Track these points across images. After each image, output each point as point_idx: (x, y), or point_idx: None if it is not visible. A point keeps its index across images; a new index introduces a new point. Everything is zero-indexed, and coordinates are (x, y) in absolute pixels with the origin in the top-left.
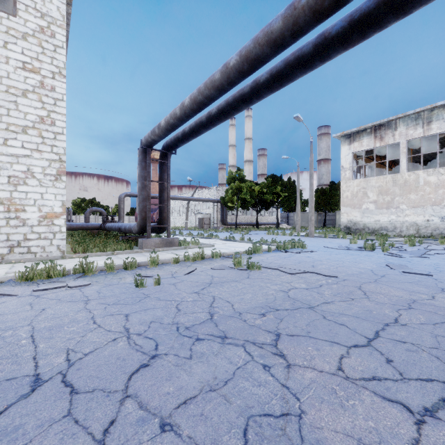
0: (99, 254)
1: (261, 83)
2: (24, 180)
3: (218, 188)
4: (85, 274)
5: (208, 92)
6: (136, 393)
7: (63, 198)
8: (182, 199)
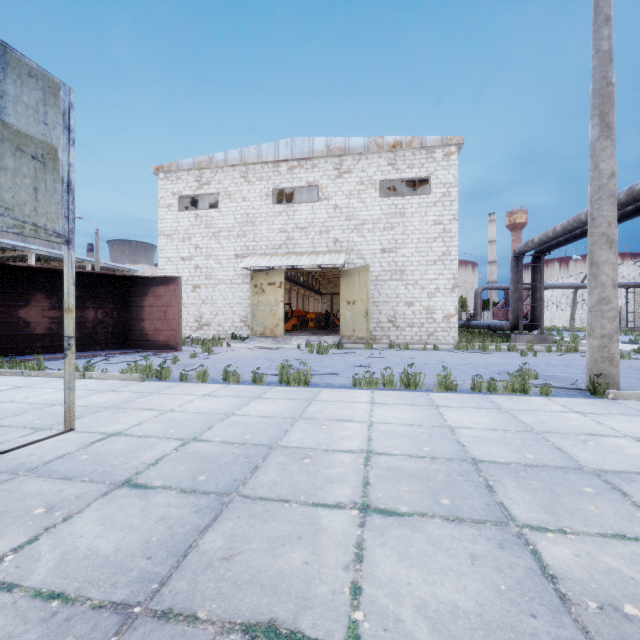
0: (480, 344)
1: (627, 211)
2: (435, 294)
3: (638, 264)
4: (484, 351)
5: (576, 225)
6: (532, 367)
7: (456, 304)
8: (563, 287)
